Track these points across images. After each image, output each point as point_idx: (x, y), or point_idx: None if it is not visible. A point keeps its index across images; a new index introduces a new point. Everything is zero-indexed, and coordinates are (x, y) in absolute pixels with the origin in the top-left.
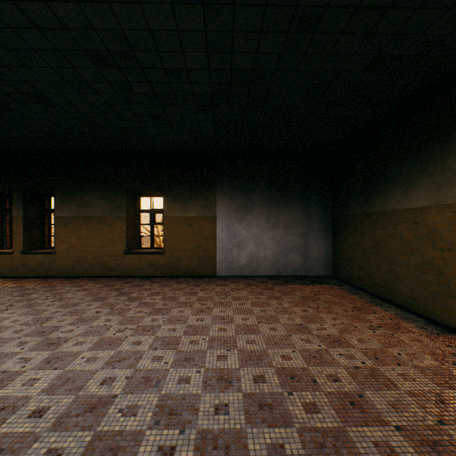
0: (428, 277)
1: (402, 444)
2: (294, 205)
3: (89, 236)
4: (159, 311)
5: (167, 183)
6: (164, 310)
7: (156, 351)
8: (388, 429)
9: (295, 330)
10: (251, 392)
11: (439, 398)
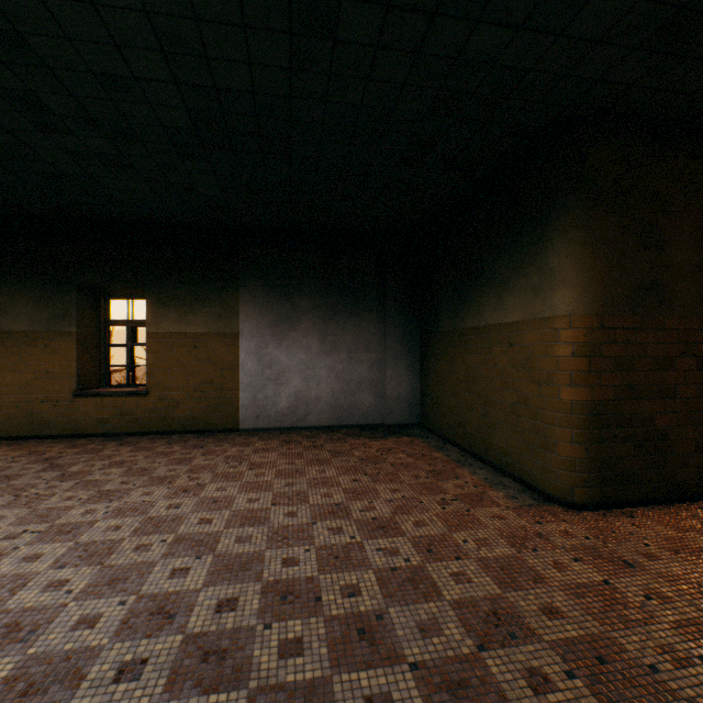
0: (525, 423)
1: (409, 695)
2: (364, 317)
3: (4, 367)
4: (108, 496)
5: (154, 276)
6: (117, 493)
7: (61, 571)
8: (399, 670)
9: (326, 513)
10: (202, 632)
11: (495, 607)
